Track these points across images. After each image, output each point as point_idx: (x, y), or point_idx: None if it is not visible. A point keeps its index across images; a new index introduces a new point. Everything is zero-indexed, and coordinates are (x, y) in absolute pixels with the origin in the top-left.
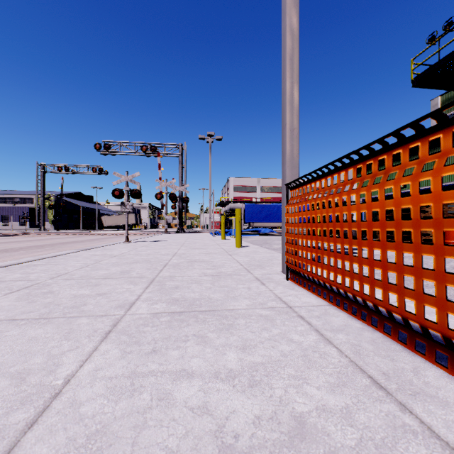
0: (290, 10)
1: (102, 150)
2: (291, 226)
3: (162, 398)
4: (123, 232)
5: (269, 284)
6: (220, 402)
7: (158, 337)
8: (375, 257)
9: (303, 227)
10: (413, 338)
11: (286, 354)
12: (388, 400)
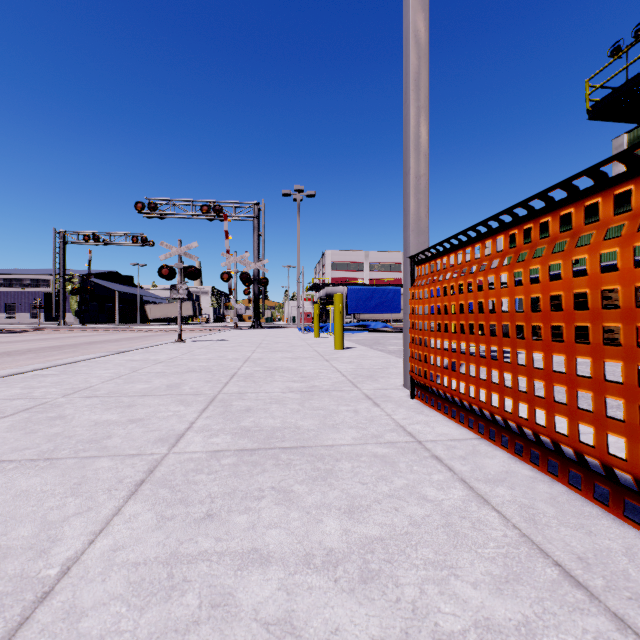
0: (416, 1)
1: (146, 212)
2: (418, 319)
3: (218, 603)
4: (175, 327)
5: (385, 404)
6: (314, 612)
7: (217, 491)
8: (537, 363)
9: (437, 320)
10: (621, 496)
11: (418, 522)
12: (594, 609)
